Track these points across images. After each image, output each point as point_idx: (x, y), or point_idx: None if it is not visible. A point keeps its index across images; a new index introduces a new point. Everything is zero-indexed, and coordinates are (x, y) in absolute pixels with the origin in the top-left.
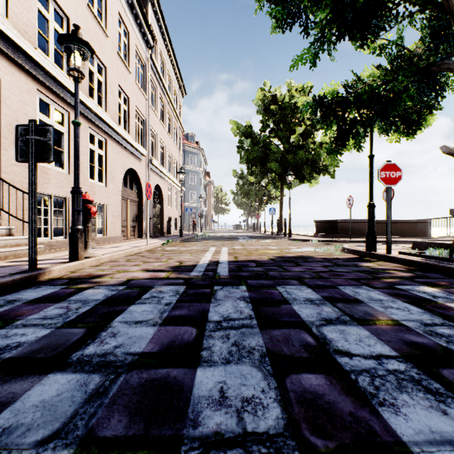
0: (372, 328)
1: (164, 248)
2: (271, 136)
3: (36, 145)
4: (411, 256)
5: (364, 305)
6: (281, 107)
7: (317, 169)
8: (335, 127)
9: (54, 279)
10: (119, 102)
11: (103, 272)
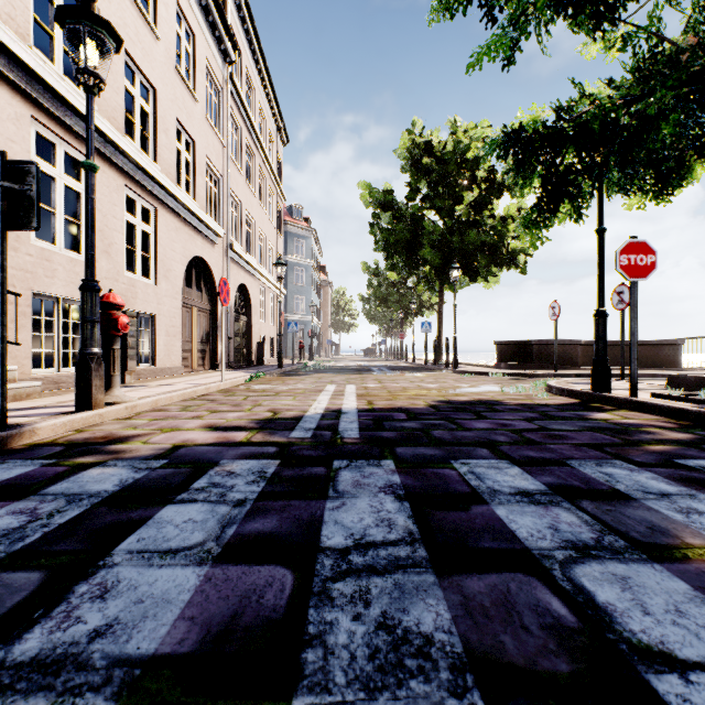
0: (686, 570)
1: (251, 387)
2: (424, 207)
3: (5, 199)
4: (675, 401)
5: (640, 506)
6: (441, 160)
7: (498, 260)
8: (538, 182)
9: (40, 444)
10: (178, 148)
11: (134, 431)
